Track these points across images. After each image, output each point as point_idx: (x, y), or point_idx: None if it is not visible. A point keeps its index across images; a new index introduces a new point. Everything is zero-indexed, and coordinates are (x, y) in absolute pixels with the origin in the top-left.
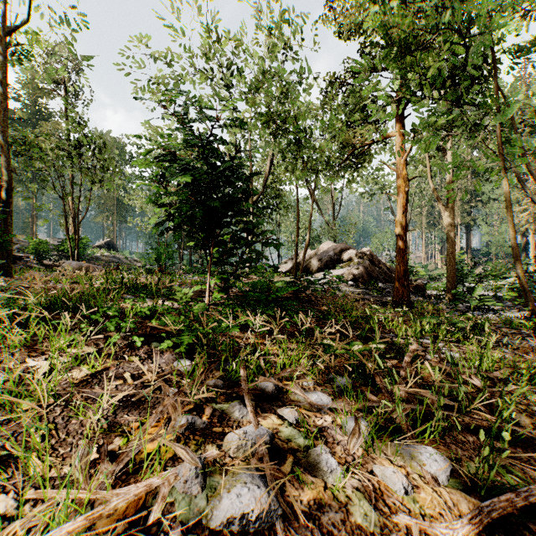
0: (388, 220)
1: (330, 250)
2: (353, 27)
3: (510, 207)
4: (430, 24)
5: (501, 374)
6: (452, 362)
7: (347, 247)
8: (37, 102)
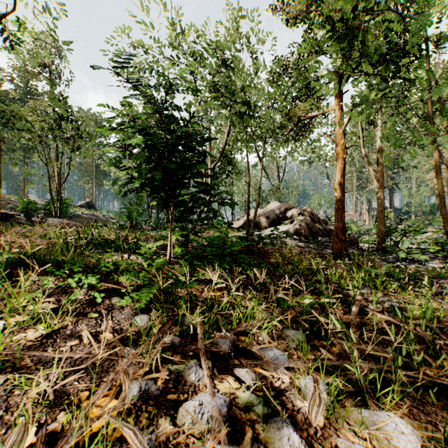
0: (324, 184)
1: (276, 209)
2: (298, 13)
3: (439, 170)
4: (367, 8)
5: (441, 325)
6: (393, 312)
7: (291, 206)
8: (28, 84)
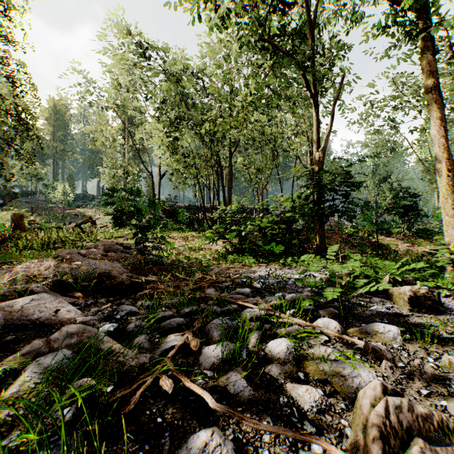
0: None
1: None
2: None
3: None
4: None
5: None
6: None
7: None
8: None
